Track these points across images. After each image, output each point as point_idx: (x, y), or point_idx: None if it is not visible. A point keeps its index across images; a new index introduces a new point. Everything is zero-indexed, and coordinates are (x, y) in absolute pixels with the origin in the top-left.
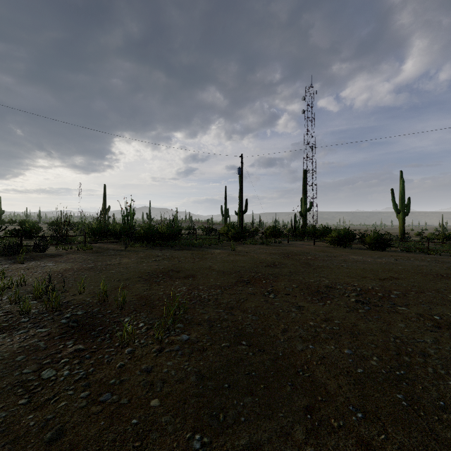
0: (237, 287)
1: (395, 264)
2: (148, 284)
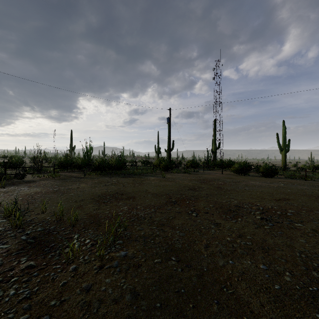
0: (167, 206)
1: (284, 188)
2: (98, 204)
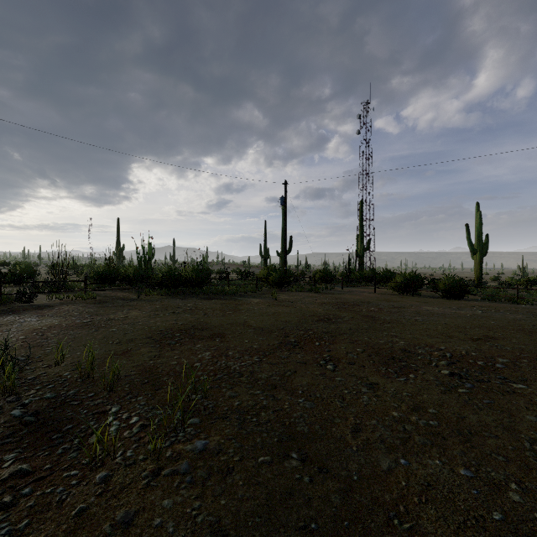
0: (281, 351)
1: (484, 318)
2: (158, 348)
